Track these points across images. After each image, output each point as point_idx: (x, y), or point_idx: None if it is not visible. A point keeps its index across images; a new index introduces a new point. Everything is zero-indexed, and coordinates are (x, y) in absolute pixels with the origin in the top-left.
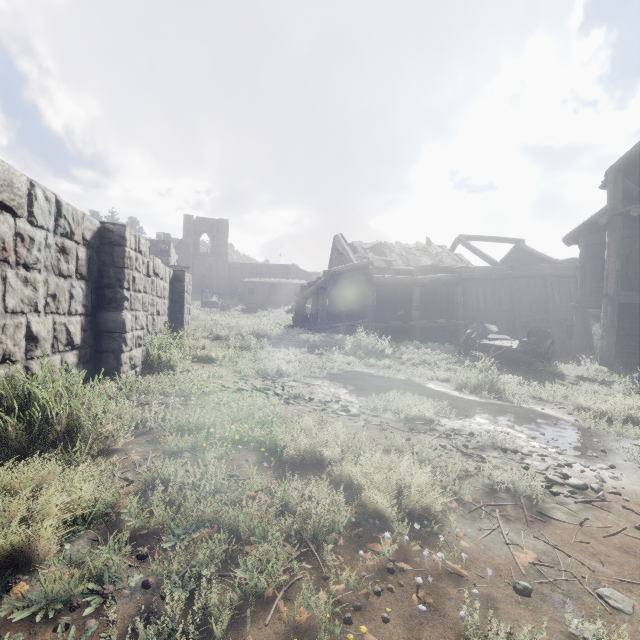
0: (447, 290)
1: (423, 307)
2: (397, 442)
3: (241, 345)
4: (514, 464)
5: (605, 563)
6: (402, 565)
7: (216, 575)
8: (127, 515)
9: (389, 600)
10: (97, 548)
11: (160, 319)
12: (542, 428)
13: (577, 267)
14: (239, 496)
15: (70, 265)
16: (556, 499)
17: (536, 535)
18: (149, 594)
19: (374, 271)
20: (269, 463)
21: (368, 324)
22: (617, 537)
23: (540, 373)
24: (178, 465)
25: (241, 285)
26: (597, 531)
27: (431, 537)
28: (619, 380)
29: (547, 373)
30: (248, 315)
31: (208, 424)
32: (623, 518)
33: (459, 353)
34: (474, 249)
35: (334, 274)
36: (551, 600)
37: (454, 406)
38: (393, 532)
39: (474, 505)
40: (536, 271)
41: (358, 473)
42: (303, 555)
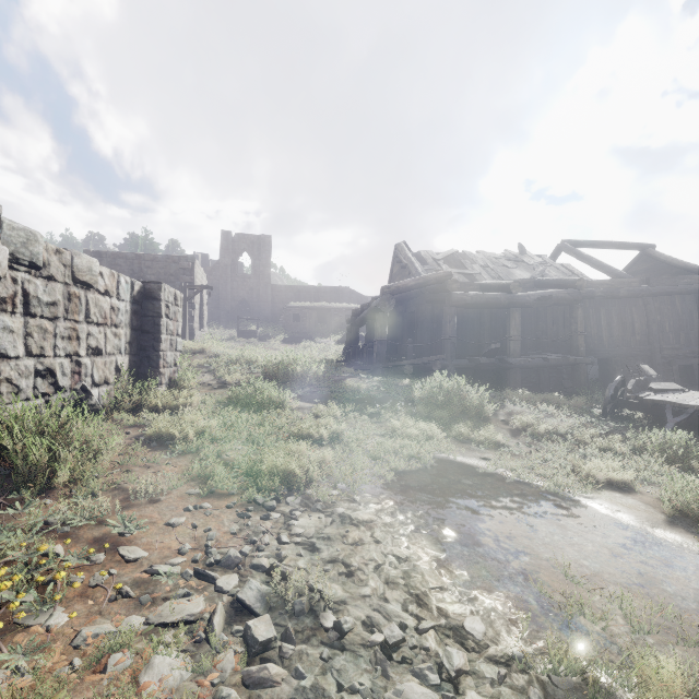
0: (555, 313)
1: (525, 337)
2: None
3: (249, 400)
4: None
5: None
6: None
7: None
8: None
9: None
10: None
11: (103, 361)
12: None
13: None
14: None
15: None
16: None
17: None
18: None
19: (454, 286)
20: None
21: (445, 362)
22: None
23: None
24: None
25: (284, 311)
26: None
27: None
28: None
29: None
30: (290, 346)
31: None
32: None
33: (604, 413)
34: (587, 257)
35: (396, 291)
36: None
37: None
38: None
39: None
40: (685, 285)
41: None
42: None
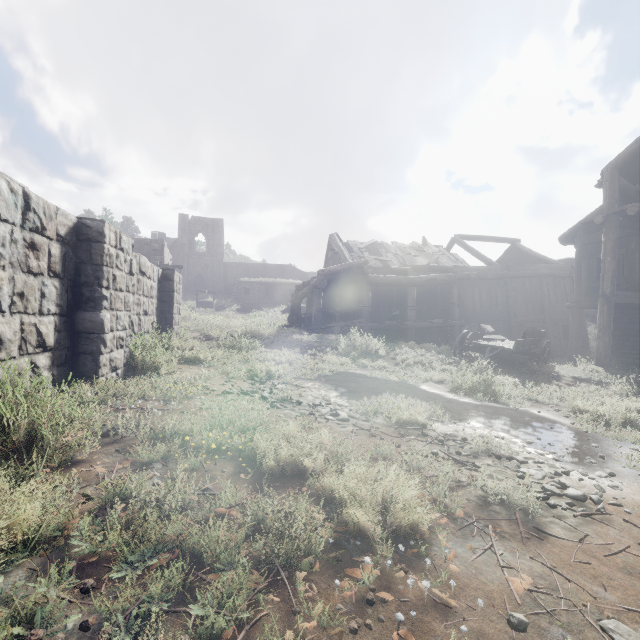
0: (443, 290)
1: (418, 307)
2: (386, 449)
3: (232, 346)
4: (509, 472)
5: (608, 587)
6: (383, 595)
7: (163, 617)
8: (77, 539)
9: (366, 639)
10: (35, 580)
11: (147, 319)
12: (538, 432)
13: (573, 267)
14: (209, 513)
15: (41, 262)
16: (553, 512)
17: (532, 555)
18: (87, 638)
19: (369, 270)
20: (247, 474)
21: (363, 324)
22: (620, 556)
23: (536, 374)
24: (144, 479)
25: (236, 285)
26: (598, 549)
27: (417, 559)
28: (616, 381)
29: (543, 374)
30: (243, 315)
31: (185, 431)
32: (625, 533)
33: (454, 354)
34: (470, 249)
35: (328, 273)
36: (549, 635)
37: (448, 409)
38: (376, 554)
39: (466, 520)
40: (532, 271)
41: (340, 487)
42: (273, 584)
